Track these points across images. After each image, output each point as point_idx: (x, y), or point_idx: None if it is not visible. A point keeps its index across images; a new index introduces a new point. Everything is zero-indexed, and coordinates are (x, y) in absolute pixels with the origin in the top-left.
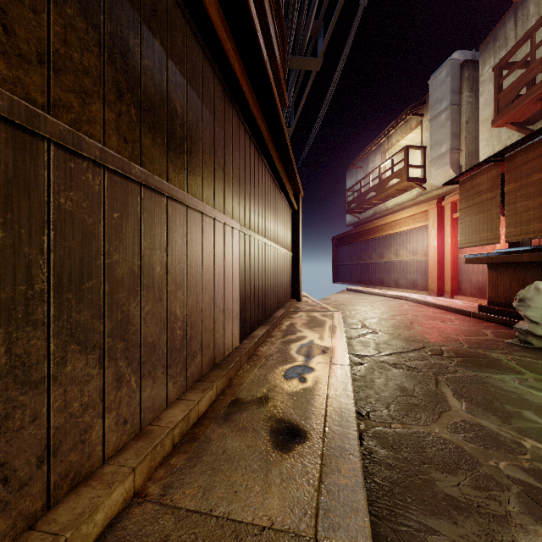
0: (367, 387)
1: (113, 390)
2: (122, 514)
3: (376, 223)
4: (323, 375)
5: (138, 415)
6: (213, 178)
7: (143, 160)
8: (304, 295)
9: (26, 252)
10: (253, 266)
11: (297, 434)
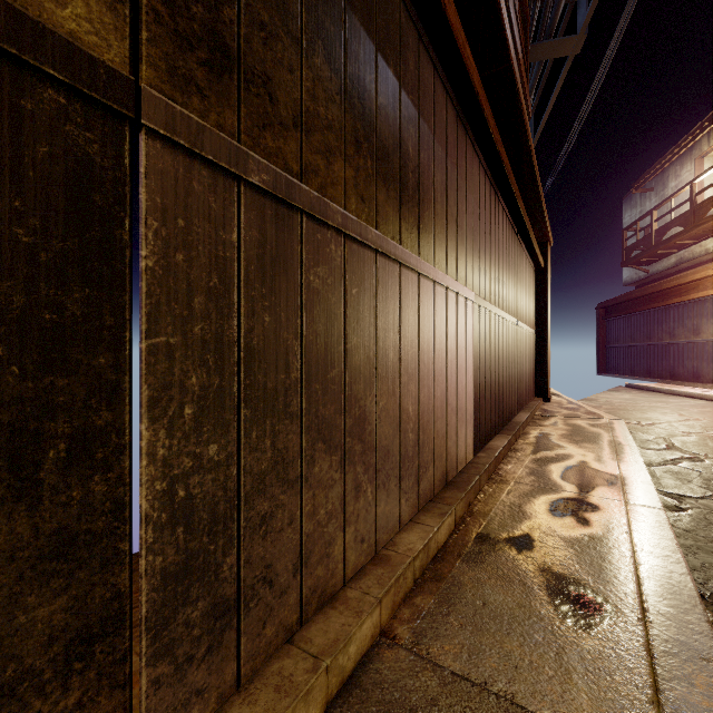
0: (703, 550)
1: (351, 500)
2: (371, 653)
3: (684, 278)
4: (618, 519)
5: (373, 534)
6: (445, 234)
7: (378, 221)
8: (553, 393)
9: (285, 338)
10: (488, 350)
11: (595, 605)
